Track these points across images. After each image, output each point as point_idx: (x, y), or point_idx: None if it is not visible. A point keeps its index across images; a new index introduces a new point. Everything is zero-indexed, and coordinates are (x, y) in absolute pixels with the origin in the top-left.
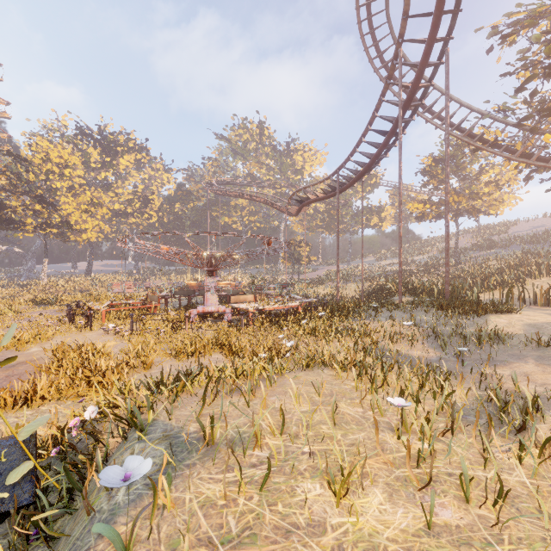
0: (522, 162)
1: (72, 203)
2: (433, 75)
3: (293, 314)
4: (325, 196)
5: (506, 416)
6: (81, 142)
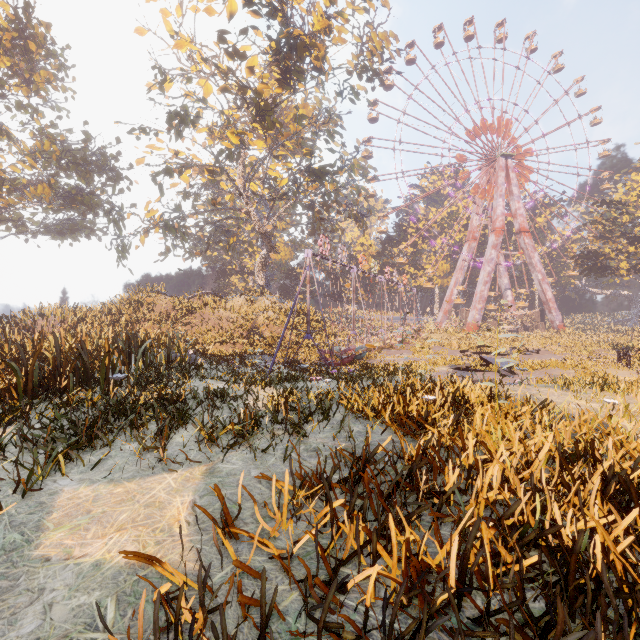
0: None
1: None
2: None
3: None
4: None
5: None
6: None
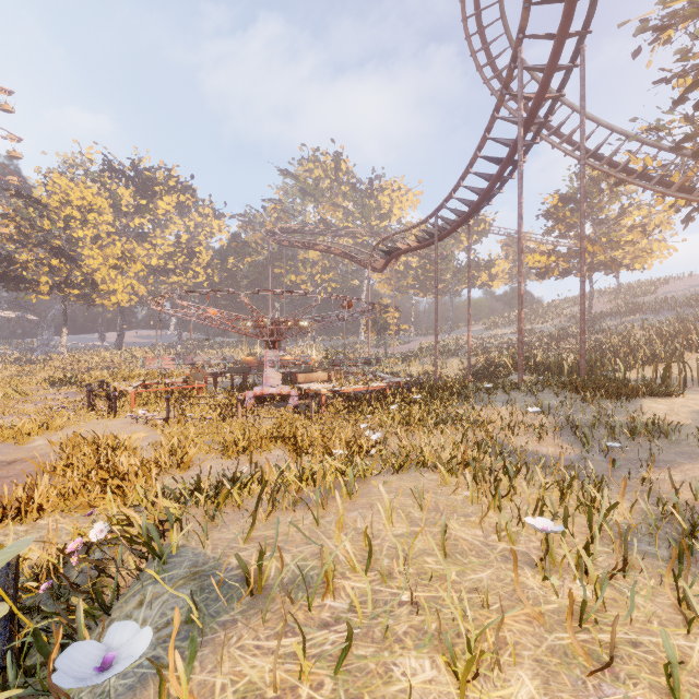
0: (680, 198)
1: (98, 257)
2: (564, 82)
3: (378, 398)
4: (420, 245)
5: (698, 544)
6: (109, 180)
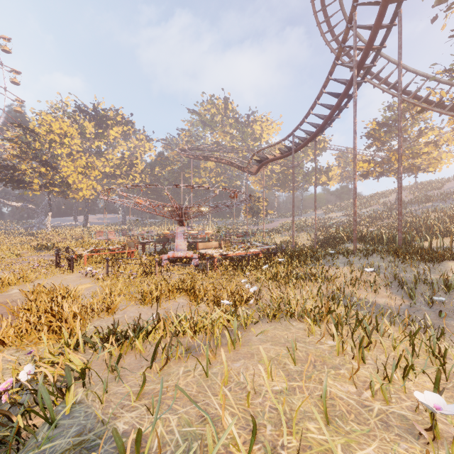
0: None
1: (70, 166)
2: (385, 37)
3: (254, 259)
4: (282, 156)
5: None
6: (79, 117)
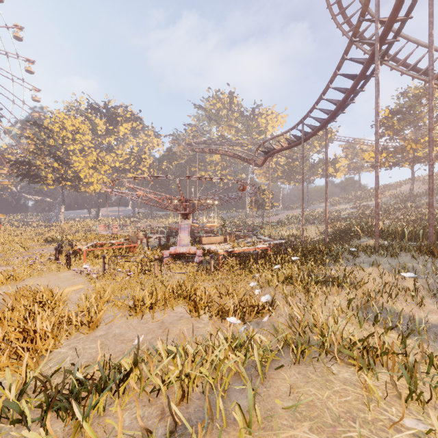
0: None
1: (81, 161)
2: (411, 7)
3: (263, 257)
4: (290, 146)
5: None
6: (90, 115)
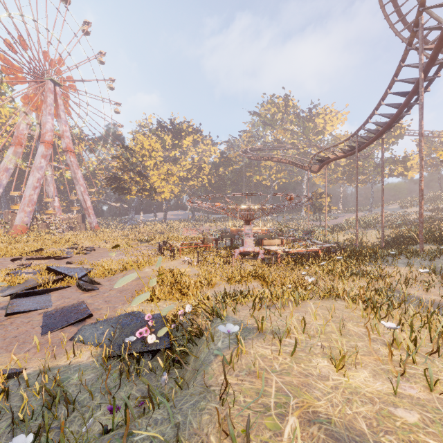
0: None
1: (156, 175)
2: None
3: (313, 256)
4: (345, 155)
5: None
6: (160, 133)
